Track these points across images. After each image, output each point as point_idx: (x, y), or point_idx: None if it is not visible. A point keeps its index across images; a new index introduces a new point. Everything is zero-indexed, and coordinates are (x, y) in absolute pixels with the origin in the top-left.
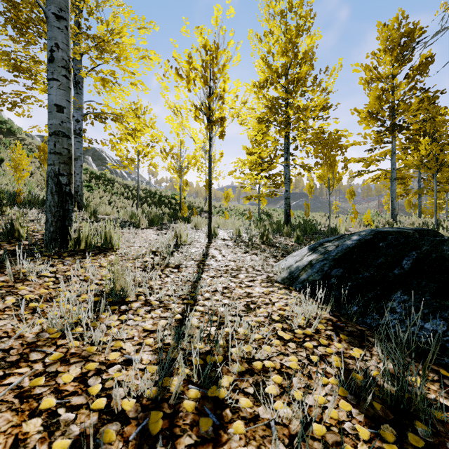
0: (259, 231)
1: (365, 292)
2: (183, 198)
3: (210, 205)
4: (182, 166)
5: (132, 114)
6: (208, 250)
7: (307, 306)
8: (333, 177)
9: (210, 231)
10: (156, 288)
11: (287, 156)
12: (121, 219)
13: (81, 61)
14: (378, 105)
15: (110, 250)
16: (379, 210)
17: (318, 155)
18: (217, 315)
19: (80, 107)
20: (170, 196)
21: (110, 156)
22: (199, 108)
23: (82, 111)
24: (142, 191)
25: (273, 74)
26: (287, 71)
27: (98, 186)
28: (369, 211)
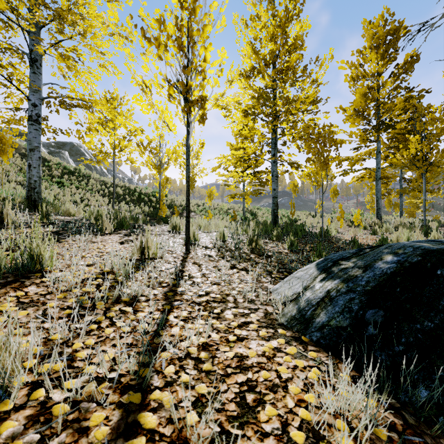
0: (246, 235)
1: (435, 360)
2: (164, 195)
3: (188, 207)
4: (161, 162)
5: (104, 101)
6: (183, 266)
7: (343, 388)
8: (327, 174)
9: (188, 238)
10: (81, 358)
11: (275, 152)
12: (83, 222)
13: (38, 35)
14: (364, 103)
15: (34, 275)
16: (363, 210)
17: (310, 150)
18: (181, 442)
19: (37, 89)
20: (150, 193)
21: (89, 152)
22: (173, 84)
23: (40, 94)
24: (121, 188)
25: (261, 62)
26: (276, 59)
27: (71, 182)
28: (358, 211)
